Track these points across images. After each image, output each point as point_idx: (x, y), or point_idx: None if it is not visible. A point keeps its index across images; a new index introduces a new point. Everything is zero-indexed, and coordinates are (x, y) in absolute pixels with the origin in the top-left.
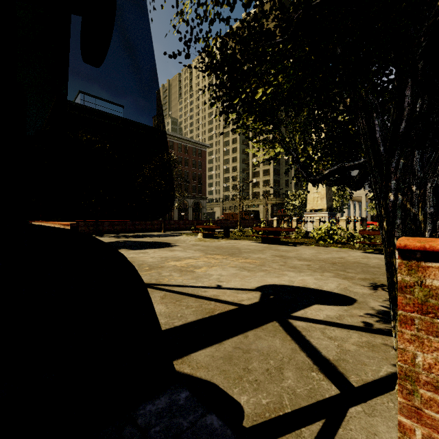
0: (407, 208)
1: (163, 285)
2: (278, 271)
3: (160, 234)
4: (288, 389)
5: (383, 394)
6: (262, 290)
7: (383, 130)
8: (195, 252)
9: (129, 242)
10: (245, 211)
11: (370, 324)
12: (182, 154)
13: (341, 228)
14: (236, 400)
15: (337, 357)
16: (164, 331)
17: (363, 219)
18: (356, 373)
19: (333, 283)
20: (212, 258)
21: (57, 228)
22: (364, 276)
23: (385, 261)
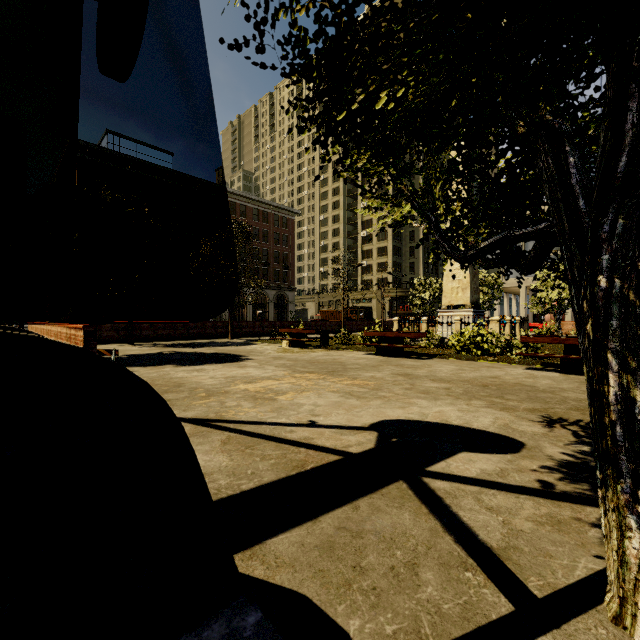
0: (630, 300)
1: (227, 421)
2: (403, 398)
3: (225, 342)
4: (428, 604)
5: (585, 612)
6: (379, 429)
7: (582, 173)
8: (277, 368)
9: (179, 354)
10: (352, 308)
11: (550, 484)
12: (259, 224)
13: (492, 332)
14: (341, 628)
15: (505, 543)
16: (224, 500)
17: (523, 319)
18: (537, 572)
19: (487, 417)
20: (302, 378)
21: (16, 336)
22: (532, 405)
23: (588, 389)
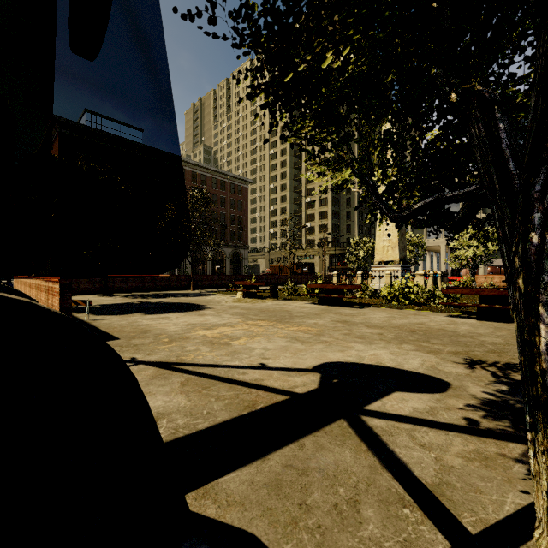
0: None
1: (186, 364)
2: (342, 342)
3: (188, 293)
4: (370, 542)
5: None
6: (322, 371)
7: (511, 138)
8: (232, 316)
9: (147, 304)
10: (297, 264)
11: (475, 421)
12: (218, 191)
13: (418, 284)
14: None
15: (438, 480)
16: (181, 439)
17: (443, 273)
18: (469, 508)
19: (416, 359)
20: (254, 325)
21: None
22: (454, 348)
23: (519, 339)
